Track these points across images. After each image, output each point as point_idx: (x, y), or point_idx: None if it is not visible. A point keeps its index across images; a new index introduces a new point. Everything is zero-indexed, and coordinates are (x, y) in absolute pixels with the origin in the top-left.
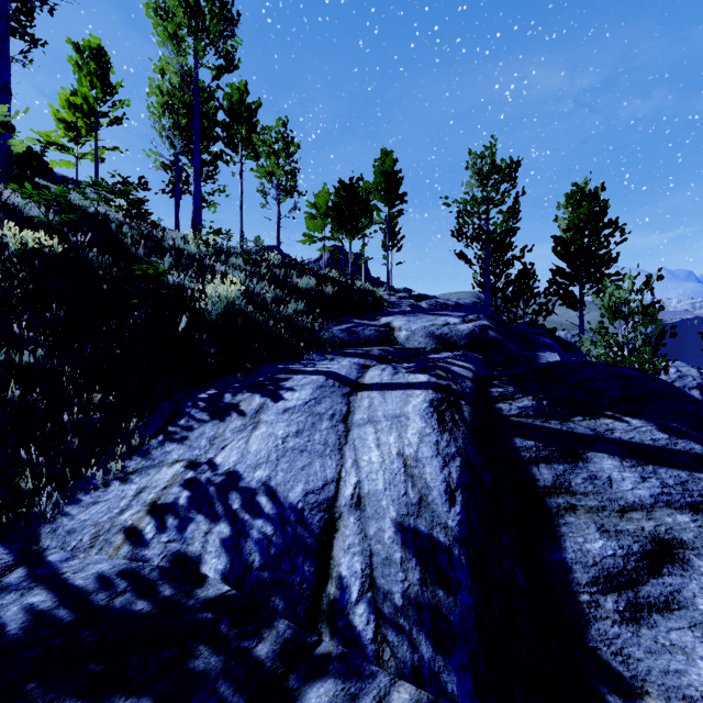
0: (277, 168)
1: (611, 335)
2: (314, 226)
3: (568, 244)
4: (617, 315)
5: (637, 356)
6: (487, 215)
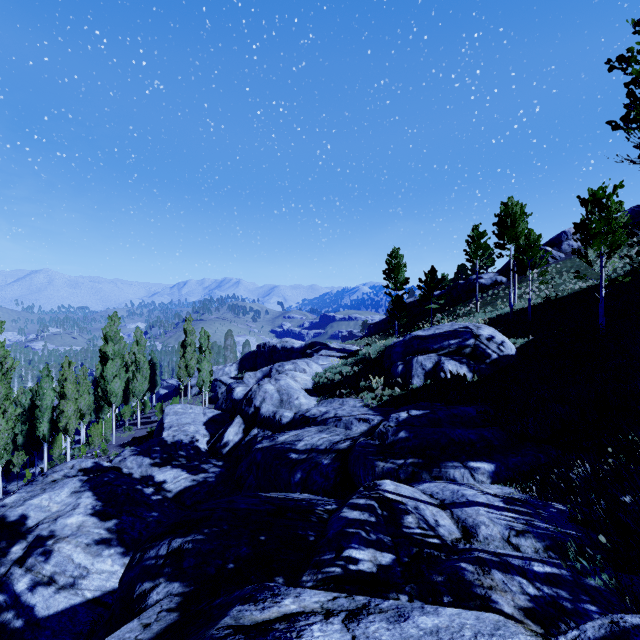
0: None
1: None
2: None
3: None
4: None
5: None
6: None
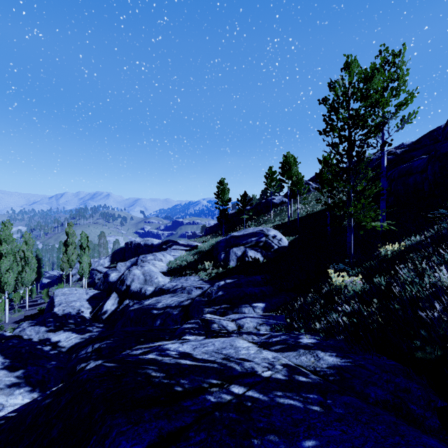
0: None
1: None
2: None
3: None
4: None
5: None
6: None
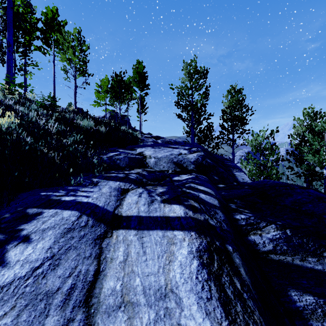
0: (73, 56)
1: (256, 160)
2: (100, 97)
3: (228, 114)
4: (259, 150)
5: (270, 171)
6: (192, 96)
